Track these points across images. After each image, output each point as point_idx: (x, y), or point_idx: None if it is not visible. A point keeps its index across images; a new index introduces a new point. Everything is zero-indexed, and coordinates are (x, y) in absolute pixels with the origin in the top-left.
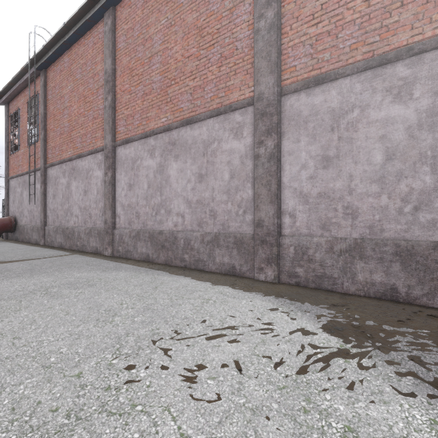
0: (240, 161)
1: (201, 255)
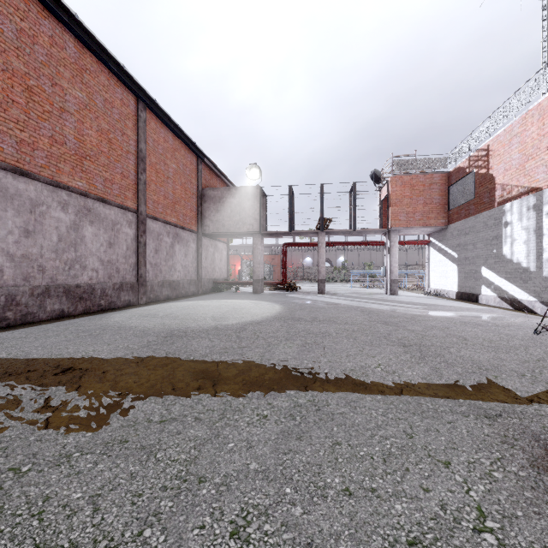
0: (131, 241)
1: (113, 298)
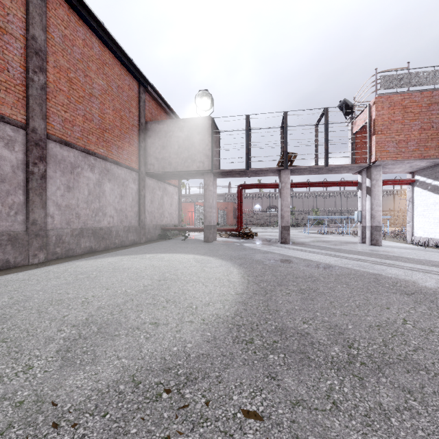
0: (12, 170)
1: None
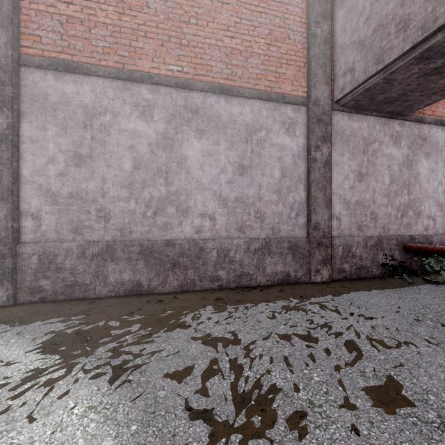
0: None
1: None
